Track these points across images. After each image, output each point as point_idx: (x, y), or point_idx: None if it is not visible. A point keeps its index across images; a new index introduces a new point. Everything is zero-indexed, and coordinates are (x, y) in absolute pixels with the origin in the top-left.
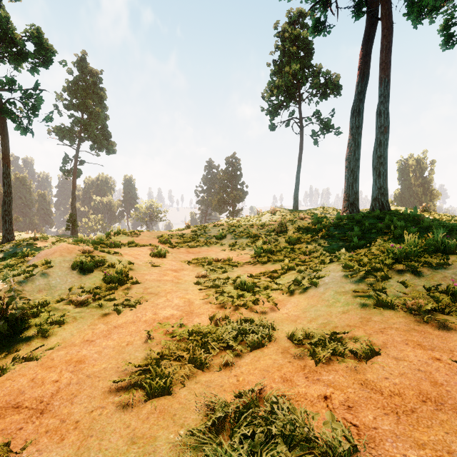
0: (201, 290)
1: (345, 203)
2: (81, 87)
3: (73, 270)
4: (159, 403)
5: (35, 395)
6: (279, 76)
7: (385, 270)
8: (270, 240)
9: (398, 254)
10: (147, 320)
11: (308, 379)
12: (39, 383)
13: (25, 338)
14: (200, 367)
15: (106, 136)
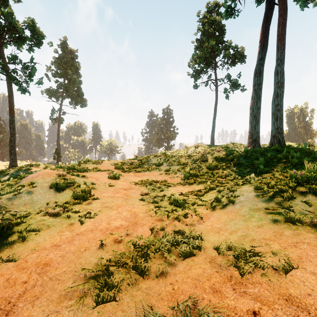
0: (143, 205)
1: (249, 139)
2: (63, 61)
3: (50, 189)
4: (105, 310)
5: (6, 295)
6: (200, 50)
7: (290, 192)
8: (195, 167)
9: (300, 179)
10: (102, 229)
11: (236, 291)
12: (12, 283)
13: (9, 242)
14: (141, 274)
15: (80, 95)
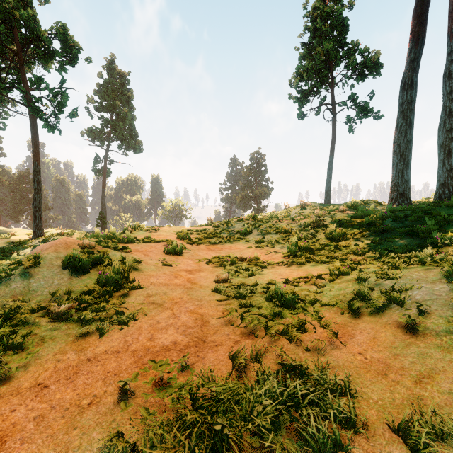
0: (219, 302)
1: (392, 193)
2: (110, 89)
3: (64, 269)
4: None
5: None
6: (309, 59)
7: None
8: (305, 235)
9: None
10: (136, 351)
11: None
12: None
13: None
14: None
15: (133, 136)
